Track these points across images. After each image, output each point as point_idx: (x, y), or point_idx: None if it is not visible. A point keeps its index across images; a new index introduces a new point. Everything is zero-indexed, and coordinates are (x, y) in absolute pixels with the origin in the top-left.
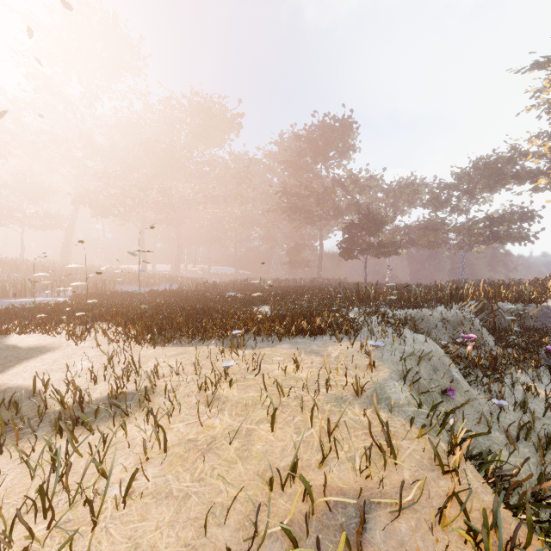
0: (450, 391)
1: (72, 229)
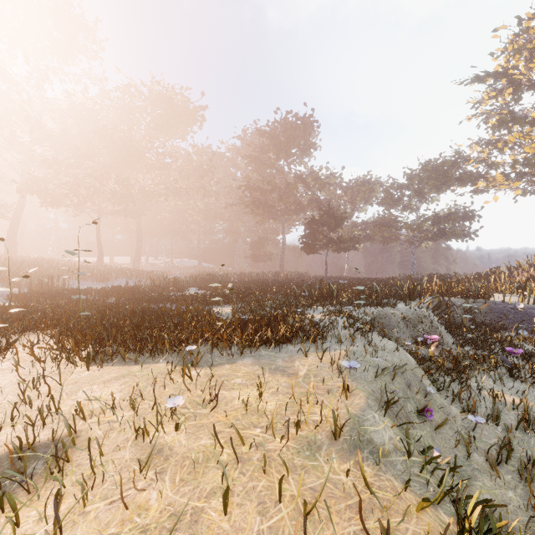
0: (428, 412)
1: (18, 219)
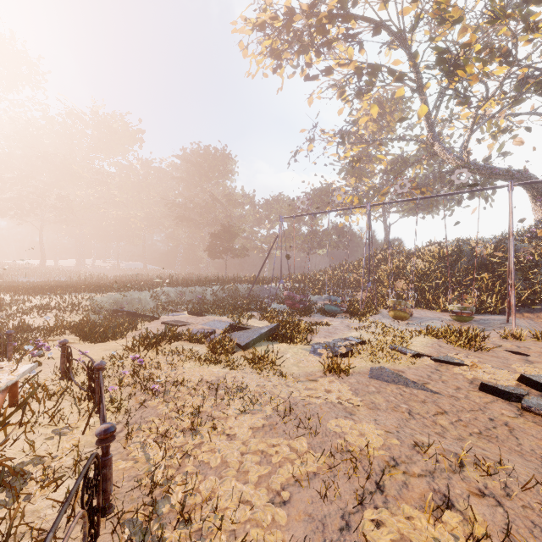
0: (126, 303)
1: None
